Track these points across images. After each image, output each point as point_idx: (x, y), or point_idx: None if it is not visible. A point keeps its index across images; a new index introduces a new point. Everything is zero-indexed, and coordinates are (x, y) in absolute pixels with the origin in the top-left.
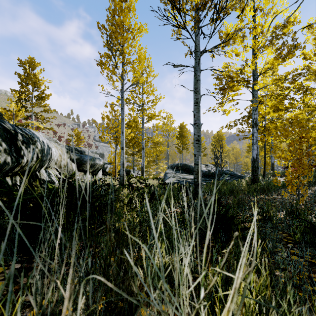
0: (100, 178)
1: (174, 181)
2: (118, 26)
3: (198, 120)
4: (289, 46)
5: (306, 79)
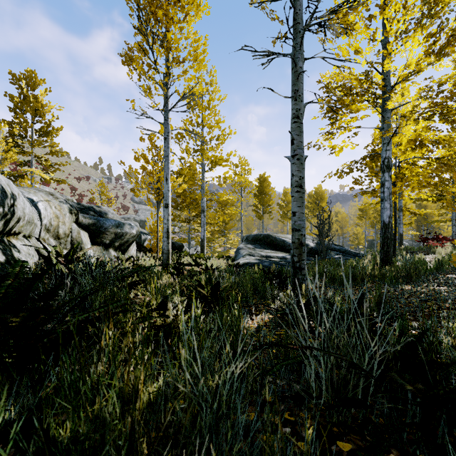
0: (129, 257)
1: (252, 262)
2: None
3: (299, 149)
4: (450, 30)
5: None
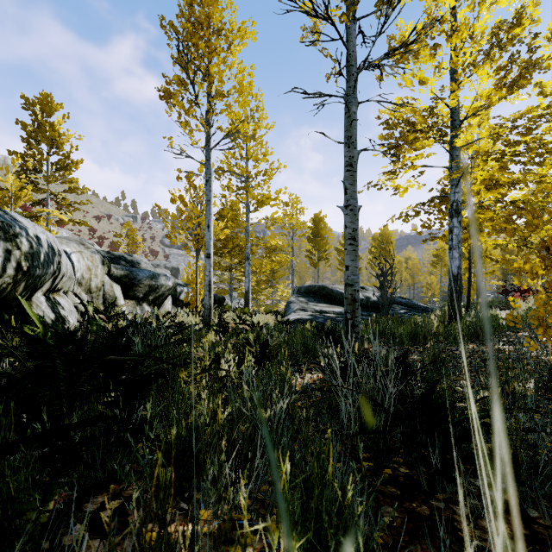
0: (167, 313)
1: (304, 318)
2: (200, 24)
3: (353, 199)
4: (522, 63)
5: (551, 128)
